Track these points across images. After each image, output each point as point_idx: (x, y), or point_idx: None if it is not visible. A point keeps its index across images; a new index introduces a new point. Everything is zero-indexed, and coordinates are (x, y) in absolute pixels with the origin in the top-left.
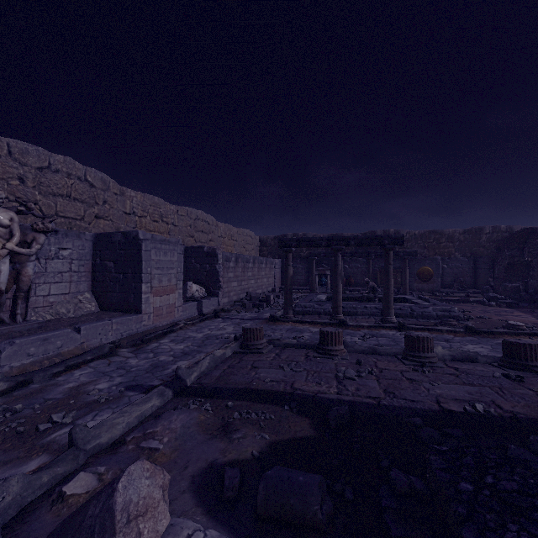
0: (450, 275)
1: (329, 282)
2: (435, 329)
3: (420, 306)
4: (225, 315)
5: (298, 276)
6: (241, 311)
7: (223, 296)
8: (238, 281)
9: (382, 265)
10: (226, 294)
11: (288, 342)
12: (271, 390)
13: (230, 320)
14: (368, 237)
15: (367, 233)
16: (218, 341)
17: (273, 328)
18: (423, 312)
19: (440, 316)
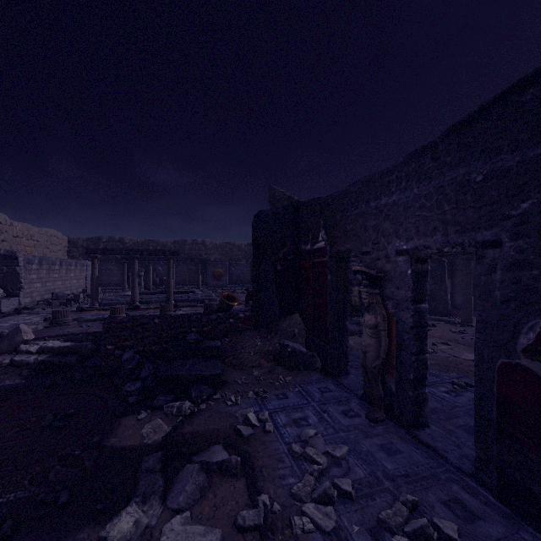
0: (236, 275)
1: (144, 282)
2: (194, 306)
3: (194, 294)
4: (29, 312)
5: (113, 278)
6: (47, 308)
7: (24, 296)
8: (42, 282)
9: (190, 267)
10: (28, 295)
11: (90, 318)
12: (73, 333)
13: (36, 314)
14: (156, 250)
15: (180, 241)
16: (28, 325)
17: (80, 315)
18: (195, 298)
19: (204, 299)
